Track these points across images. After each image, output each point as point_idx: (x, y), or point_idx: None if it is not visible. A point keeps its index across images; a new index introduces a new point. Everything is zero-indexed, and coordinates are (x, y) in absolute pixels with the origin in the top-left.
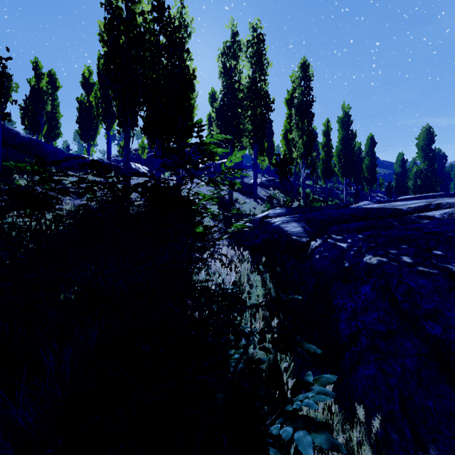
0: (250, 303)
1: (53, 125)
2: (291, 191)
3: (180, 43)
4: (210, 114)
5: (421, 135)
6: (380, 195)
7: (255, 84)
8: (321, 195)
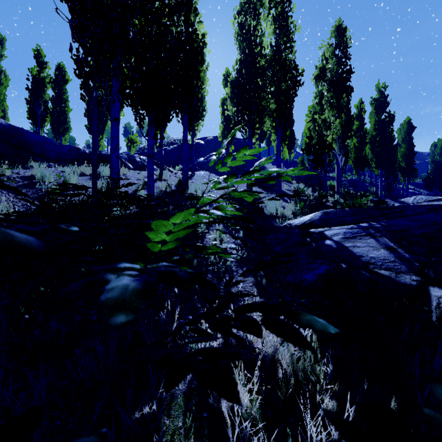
0: None
1: (62, 120)
2: (316, 184)
3: (186, 1)
4: (224, 99)
5: None
6: (411, 187)
7: (279, 52)
8: (350, 189)
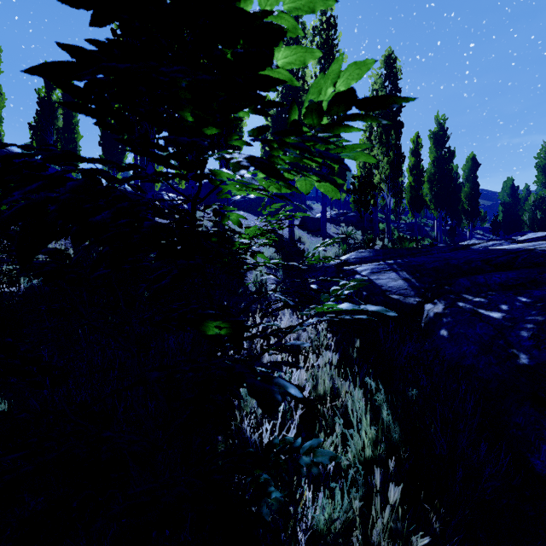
0: (346, 460)
1: (71, 148)
2: (369, 228)
3: None
4: None
5: (542, 152)
6: (480, 232)
7: None
8: (407, 233)
